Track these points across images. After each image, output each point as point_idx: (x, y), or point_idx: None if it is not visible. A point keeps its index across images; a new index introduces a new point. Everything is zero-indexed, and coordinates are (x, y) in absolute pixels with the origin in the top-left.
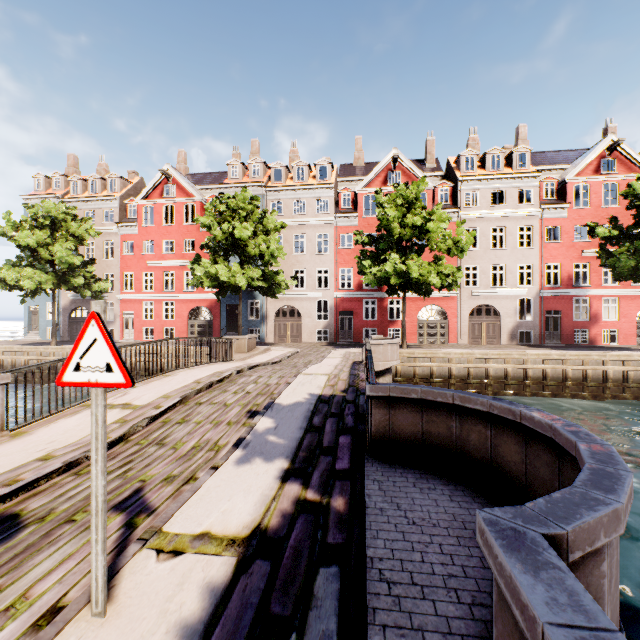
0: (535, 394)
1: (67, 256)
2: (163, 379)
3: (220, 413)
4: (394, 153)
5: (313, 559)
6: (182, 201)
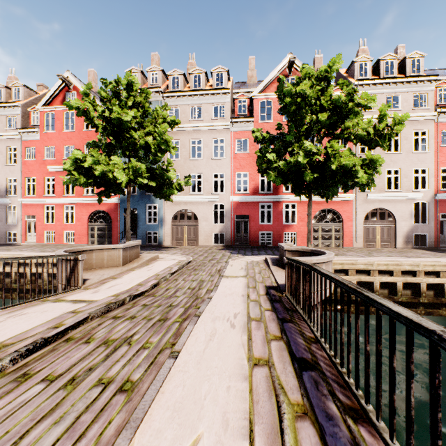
0: None
1: None
2: None
3: None
4: (291, 56)
5: None
6: None
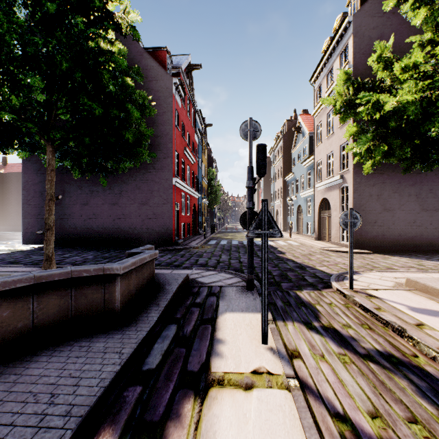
0: None
1: None
2: None
3: None
4: None
5: (158, 372)
6: None
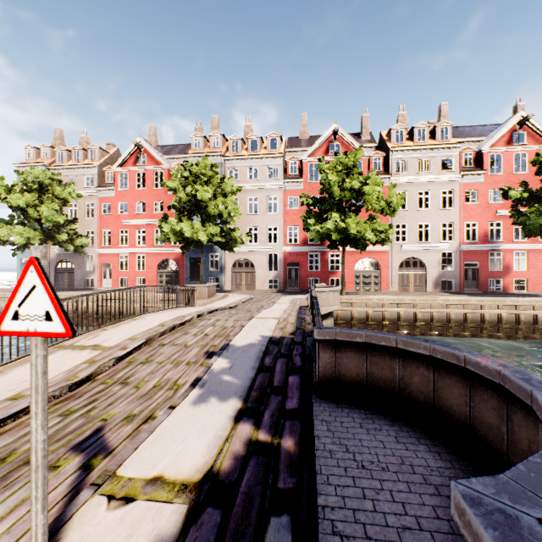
0: (457, 334)
1: (52, 215)
2: (131, 322)
3: (180, 354)
4: (334, 127)
5: (264, 507)
6: (152, 168)
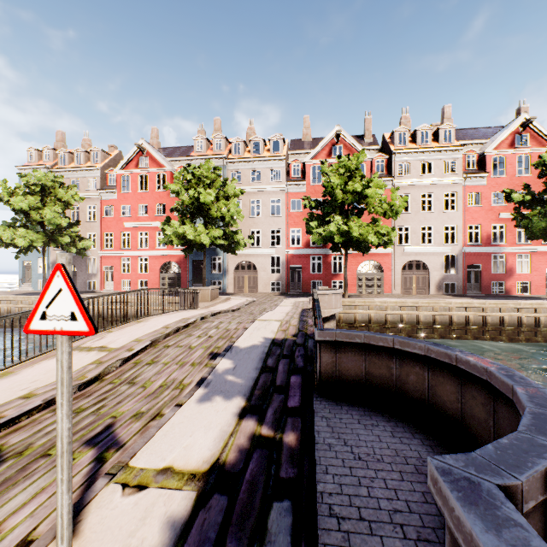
0: (459, 337)
1: (55, 218)
2: (136, 325)
3: (185, 355)
4: (337, 129)
5: (267, 493)
6: (155, 171)
